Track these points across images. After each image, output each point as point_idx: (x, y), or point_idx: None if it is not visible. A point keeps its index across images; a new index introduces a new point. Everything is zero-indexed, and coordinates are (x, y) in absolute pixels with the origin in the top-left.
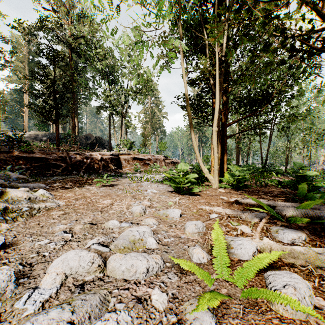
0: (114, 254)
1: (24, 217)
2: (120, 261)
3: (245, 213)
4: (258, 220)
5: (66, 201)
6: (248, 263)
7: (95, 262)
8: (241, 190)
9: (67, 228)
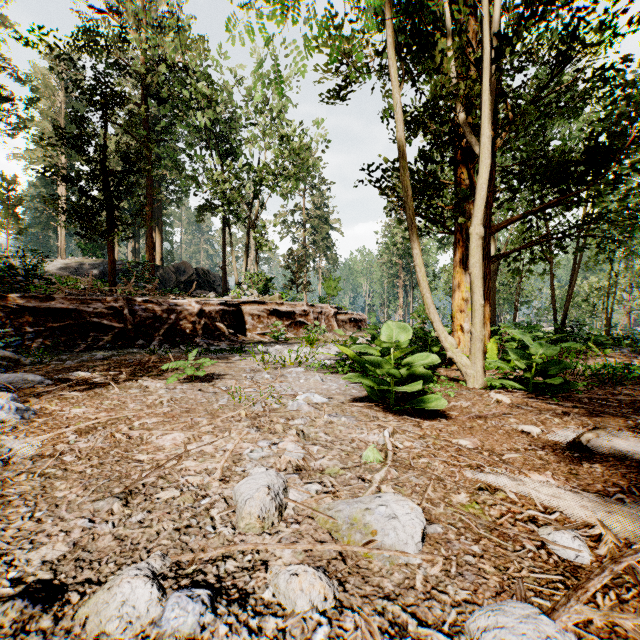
0: None
1: None
2: None
3: None
4: None
5: (50, 437)
6: None
7: None
8: (553, 397)
9: None
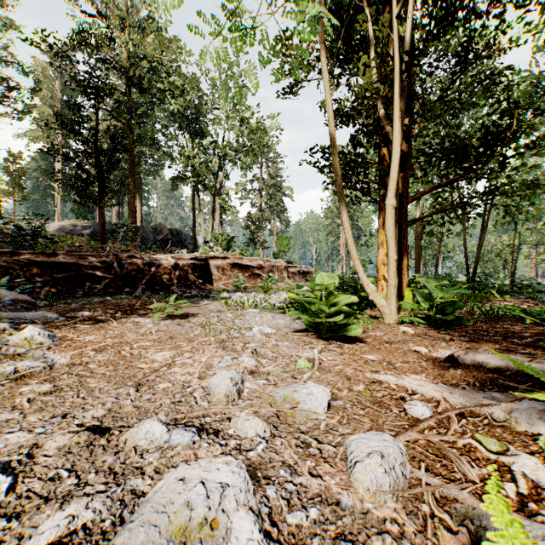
0: None
1: None
2: None
3: (501, 403)
4: None
5: (76, 353)
6: None
7: None
8: (448, 329)
9: (23, 447)
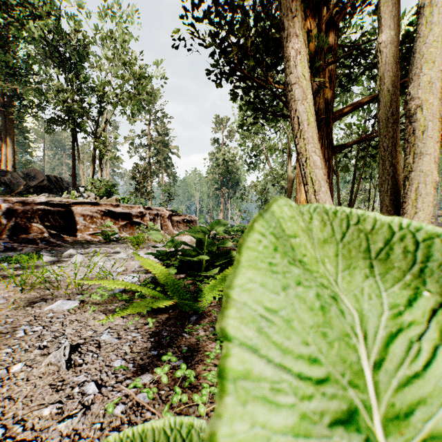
0: None
1: None
2: None
3: None
4: None
5: None
6: None
7: None
8: None
9: None
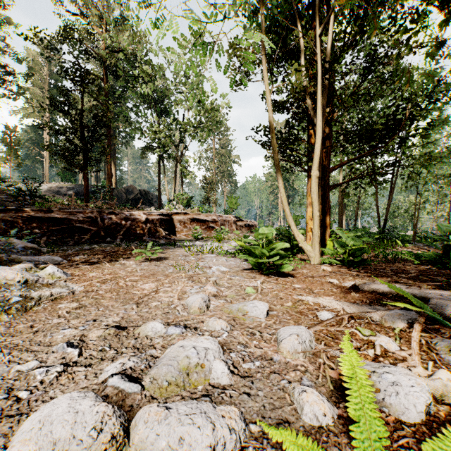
0: (145, 407)
1: (13, 313)
2: (156, 427)
3: (378, 311)
4: (406, 325)
5: (86, 284)
6: (432, 444)
7: (105, 428)
8: (357, 268)
9: (76, 336)
